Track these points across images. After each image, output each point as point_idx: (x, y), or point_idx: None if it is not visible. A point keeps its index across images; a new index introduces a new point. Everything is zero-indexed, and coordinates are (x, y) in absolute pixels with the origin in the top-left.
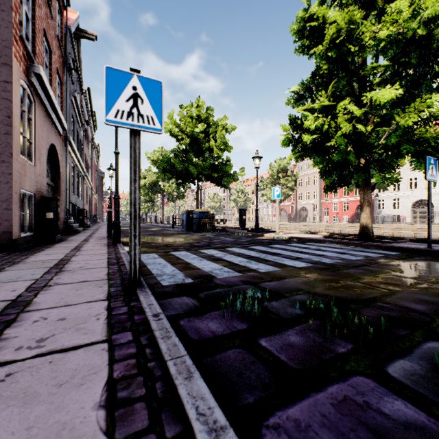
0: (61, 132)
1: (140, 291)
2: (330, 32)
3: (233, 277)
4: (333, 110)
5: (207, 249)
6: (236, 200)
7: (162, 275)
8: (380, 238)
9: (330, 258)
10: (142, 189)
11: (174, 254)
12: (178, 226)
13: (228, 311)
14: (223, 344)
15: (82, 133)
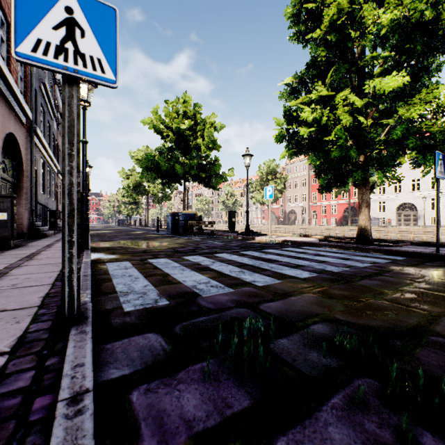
0: (24, 120)
1: (76, 331)
2: (330, 13)
3: (223, 295)
4: (331, 101)
5: (192, 255)
6: (225, 203)
7: (128, 293)
8: (378, 241)
9: (335, 266)
10: (125, 190)
11: (152, 263)
12: (164, 229)
13: (217, 363)
14: None
15: (56, 127)
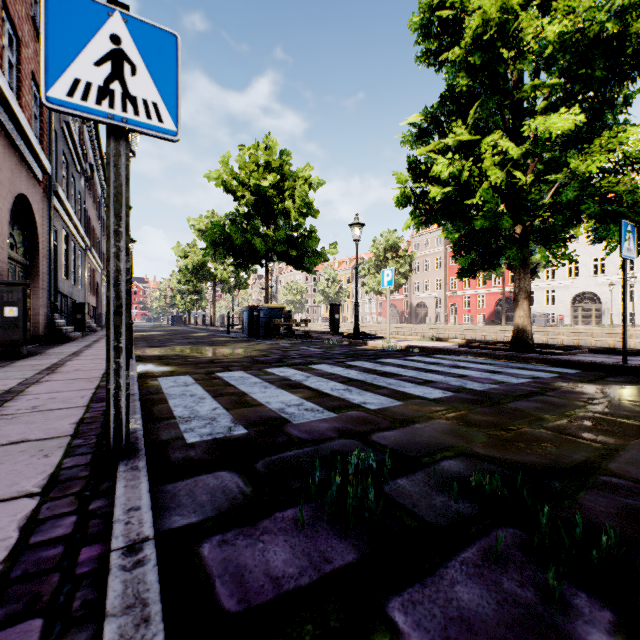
0: (39, 175)
1: (126, 466)
2: (474, 24)
3: (321, 421)
4: (475, 149)
5: (278, 367)
6: (325, 292)
7: (190, 419)
8: (543, 347)
9: (479, 382)
10: (182, 274)
11: (222, 377)
12: (237, 330)
13: (312, 509)
14: (298, 628)
15: (84, 184)
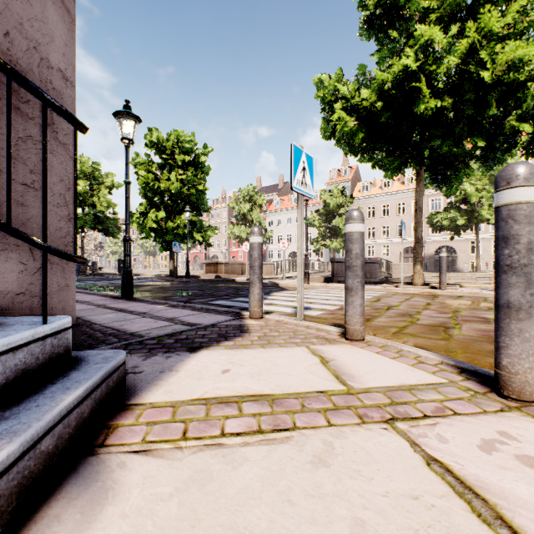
0: None
1: None
2: (140, 180)
3: None
4: (147, 213)
5: None
6: (145, 245)
7: None
8: (180, 276)
9: None
10: None
11: None
12: None
13: None
14: None
15: None
